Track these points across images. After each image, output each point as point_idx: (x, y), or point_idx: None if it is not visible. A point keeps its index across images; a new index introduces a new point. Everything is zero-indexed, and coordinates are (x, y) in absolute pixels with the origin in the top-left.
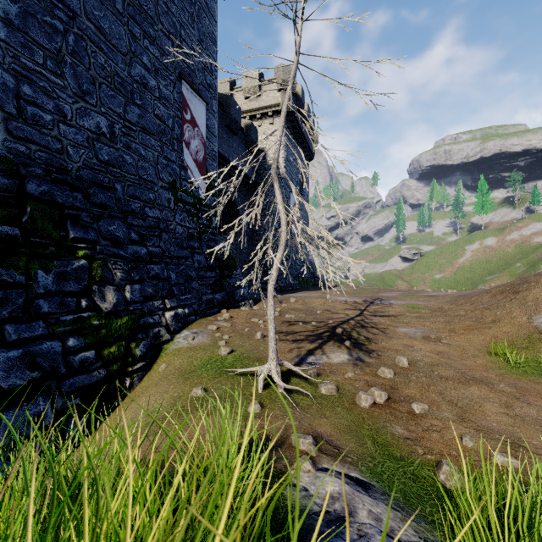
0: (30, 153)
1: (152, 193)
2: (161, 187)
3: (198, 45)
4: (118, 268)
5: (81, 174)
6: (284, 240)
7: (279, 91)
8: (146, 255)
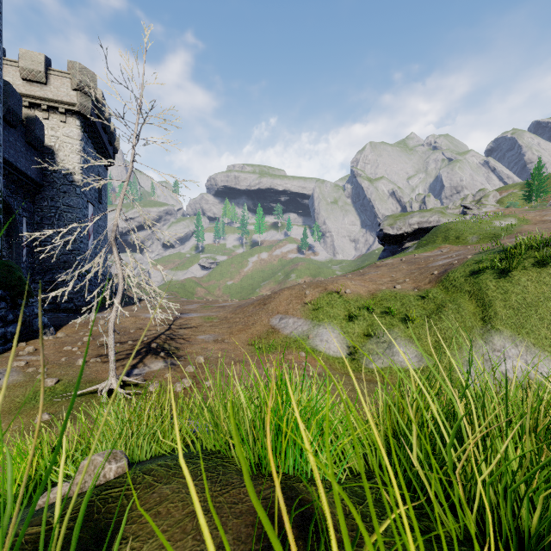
0: None
1: None
2: None
3: None
4: None
5: None
6: (121, 289)
7: (75, 90)
8: None
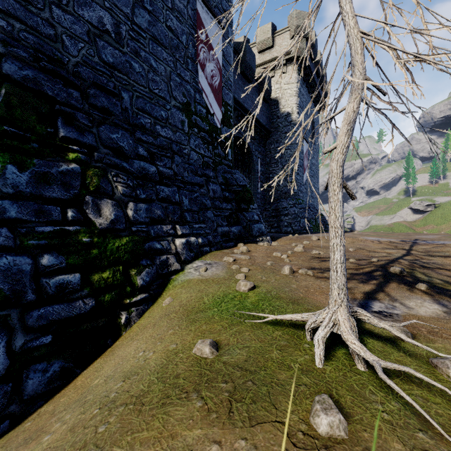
0: (13, 31)
1: (163, 111)
2: (174, 106)
3: None
4: (119, 182)
5: (80, 72)
6: (360, 78)
7: (293, 37)
8: (156, 174)
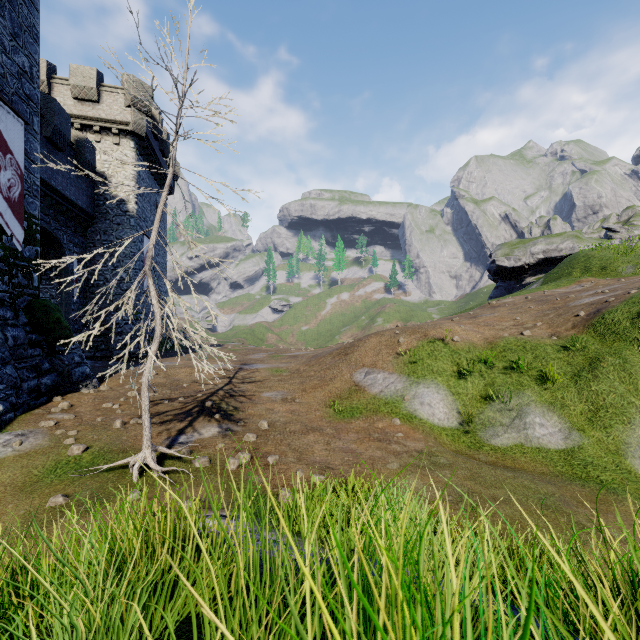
0: None
1: None
2: None
3: (11, 40)
4: None
5: None
6: (159, 333)
7: (129, 107)
8: None
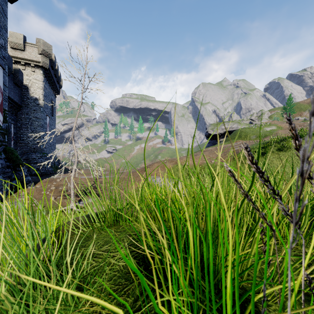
0: None
1: None
2: None
3: None
4: None
5: None
6: (76, 161)
7: (40, 54)
8: None
